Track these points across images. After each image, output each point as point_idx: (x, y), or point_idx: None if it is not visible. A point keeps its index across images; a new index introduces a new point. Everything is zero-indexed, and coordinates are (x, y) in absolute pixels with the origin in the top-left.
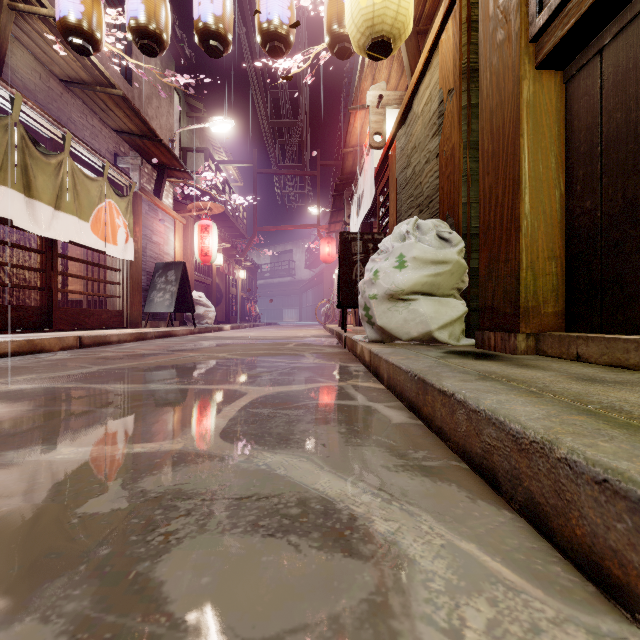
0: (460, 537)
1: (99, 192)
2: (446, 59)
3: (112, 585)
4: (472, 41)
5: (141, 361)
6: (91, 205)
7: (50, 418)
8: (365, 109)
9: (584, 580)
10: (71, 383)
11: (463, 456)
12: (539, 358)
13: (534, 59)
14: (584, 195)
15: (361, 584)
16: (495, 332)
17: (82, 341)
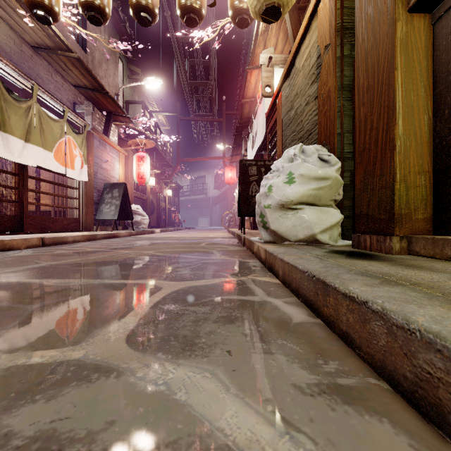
0: None
1: (60, 130)
2: (323, 22)
3: None
4: (345, 5)
5: (84, 257)
6: (54, 139)
7: None
8: (258, 69)
9: None
10: (16, 278)
11: (381, 372)
12: (415, 258)
13: (406, 4)
14: None
15: None
16: (371, 235)
17: (44, 241)
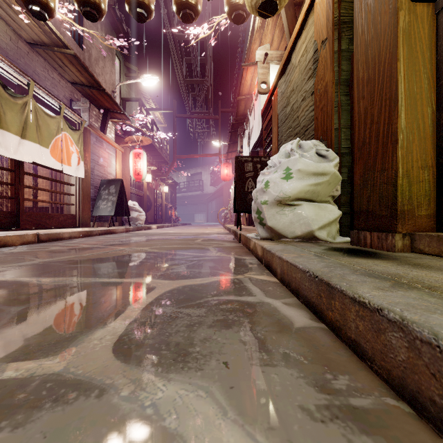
0: None
1: (57, 126)
2: (320, 16)
3: None
4: None
5: (78, 254)
6: (50, 136)
7: None
8: (254, 66)
9: None
10: (5, 276)
11: (400, 391)
12: (419, 256)
13: None
14: None
15: None
16: (371, 232)
17: (39, 237)
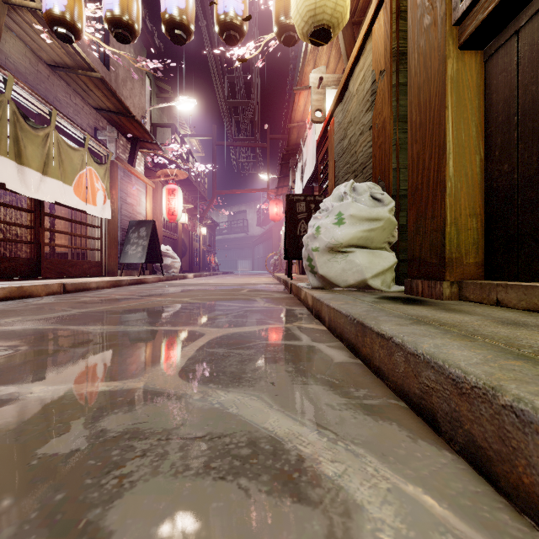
0: (405, 480)
1: (81, 160)
2: (378, 44)
3: (61, 536)
4: (401, 28)
5: (115, 305)
6: (74, 171)
7: (27, 357)
8: (308, 90)
9: (533, 529)
10: (51, 325)
11: (401, 395)
12: (462, 303)
13: (457, 40)
14: (502, 159)
15: (310, 534)
16: (422, 280)
17: (65, 287)
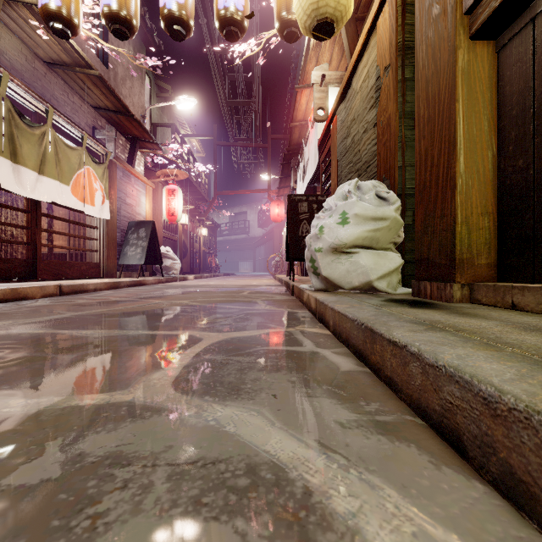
0: (432, 521)
1: (78, 160)
2: (383, 39)
3: None
4: (406, 22)
5: (111, 307)
6: (71, 171)
7: (10, 365)
8: (310, 88)
9: None
10: (42, 329)
11: (417, 410)
12: (475, 306)
13: (468, 30)
14: (516, 155)
15: None
16: (431, 282)
17: (62, 289)
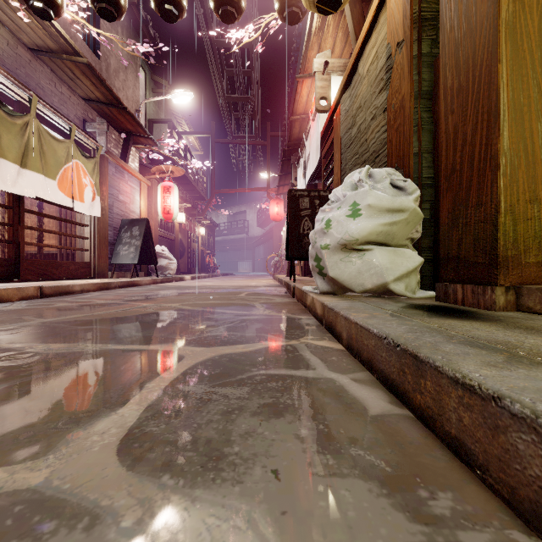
0: None
1: (66, 153)
2: (395, 13)
3: None
4: None
5: (89, 312)
6: (58, 164)
7: None
8: (311, 78)
9: None
10: None
11: (532, 521)
12: (529, 316)
13: None
14: None
15: None
16: (463, 284)
17: (43, 291)
